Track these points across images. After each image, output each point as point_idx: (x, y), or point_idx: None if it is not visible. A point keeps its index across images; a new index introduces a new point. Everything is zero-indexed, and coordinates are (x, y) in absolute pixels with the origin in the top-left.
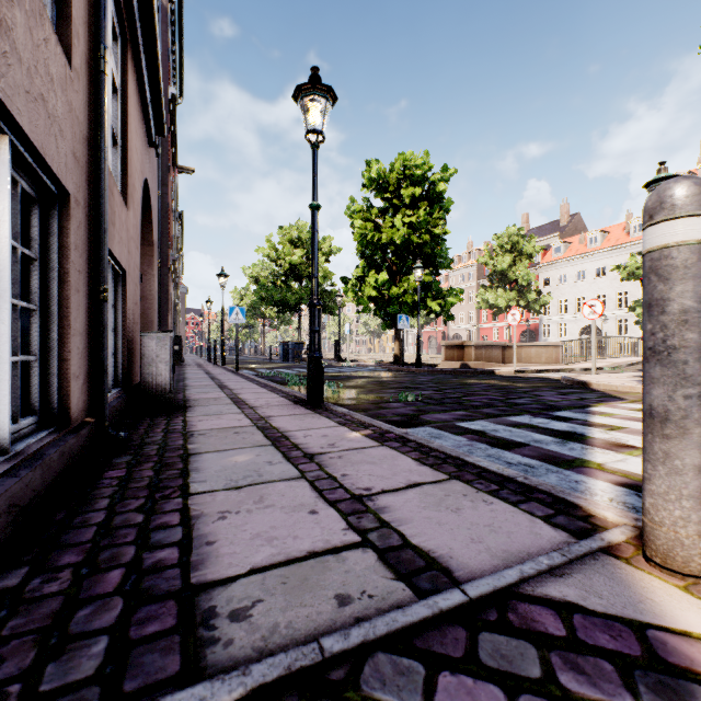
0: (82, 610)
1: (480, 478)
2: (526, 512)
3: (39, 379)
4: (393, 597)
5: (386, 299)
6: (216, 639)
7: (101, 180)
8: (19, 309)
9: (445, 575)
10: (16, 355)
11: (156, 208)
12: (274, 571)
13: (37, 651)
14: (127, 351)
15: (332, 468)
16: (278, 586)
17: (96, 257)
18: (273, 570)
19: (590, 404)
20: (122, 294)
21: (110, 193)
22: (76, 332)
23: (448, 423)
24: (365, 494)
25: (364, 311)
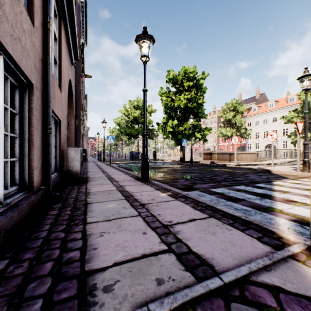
0: (31, 284)
1: (224, 216)
2: (248, 235)
3: (19, 169)
4: (185, 280)
5: (176, 132)
6: (96, 302)
7: (48, 78)
8: (9, 137)
9: (210, 269)
10: (8, 158)
11: (74, 92)
12: (125, 264)
13: (7, 306)
14: (61, 155)
15: (153, 211)
16: (127, 273)
17: (46, 113)
18: (125, 264)
19: (272, 180)
20: (59, 130)
21: (52, 84)
22: (36, 147)
23: (206, 189)
24: (169, 224)
25: (166, 138)
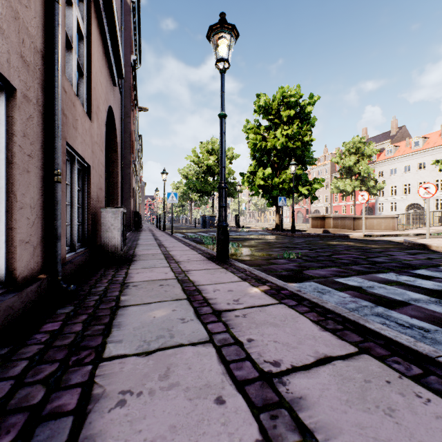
0: None
1: (392, 353)
2: None
3: None
4: None
5: (270, 186)
6: None
7: (54, 86)
8: None
9: None
10: None
11: (120, 128)
12: None
13: None
14: (91, 221)
15: (238, 329)
16: None
17: (51, 148)
18: None
19: (441, 264)
20: (87, 181)
21: (71, 104)
22: (24, 205)
23: (328, 278)
24: (274, 372)
25: (255, 195)
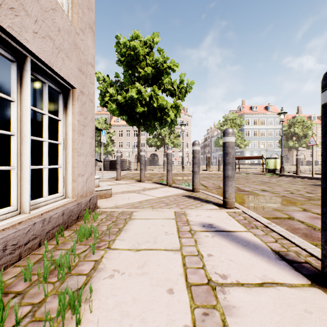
0: None
1: None
2: None
3: None
4: None
5: None
6: None
7: None
8: None
9: None
10: None
11: None
12: None
13: None
14: None
15: None
16: None
17: None
18: None
19: None
20: None
21: None
22: None
23: None
24: None
25: None
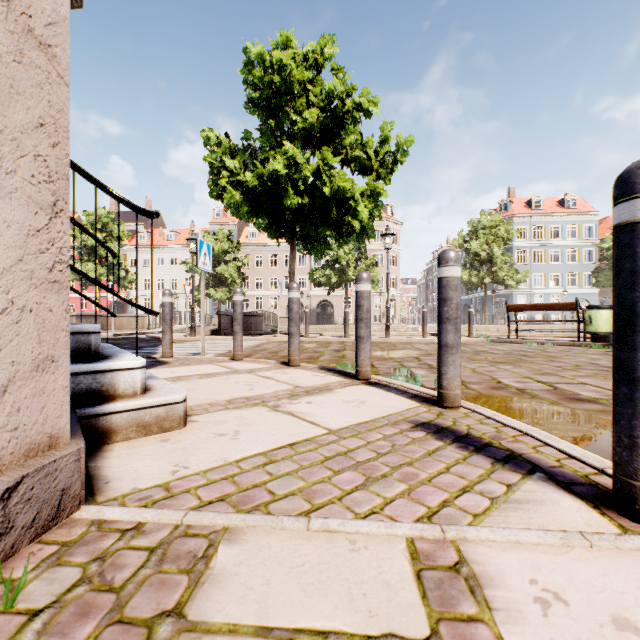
0: None
1: None
2: None
3: None
4: None
5: None
6: None
7: None
8: None
9: None
10: None
11: None
12: None
13: None
14: None
15: None
16: None
17: None
18: None
19: (160, 345)
20: None
21: None
22: None
23: None
24: None
25: None
